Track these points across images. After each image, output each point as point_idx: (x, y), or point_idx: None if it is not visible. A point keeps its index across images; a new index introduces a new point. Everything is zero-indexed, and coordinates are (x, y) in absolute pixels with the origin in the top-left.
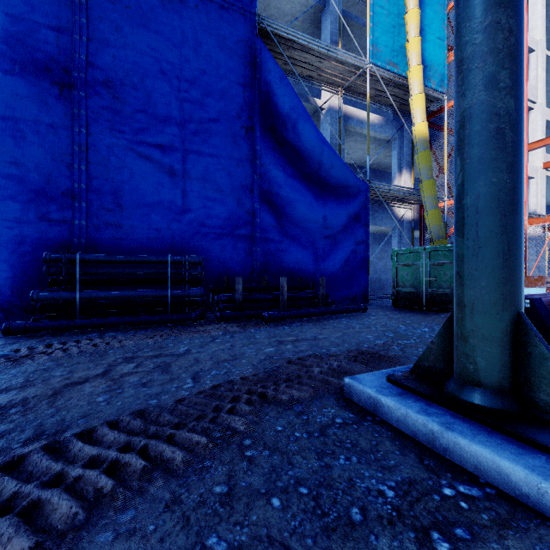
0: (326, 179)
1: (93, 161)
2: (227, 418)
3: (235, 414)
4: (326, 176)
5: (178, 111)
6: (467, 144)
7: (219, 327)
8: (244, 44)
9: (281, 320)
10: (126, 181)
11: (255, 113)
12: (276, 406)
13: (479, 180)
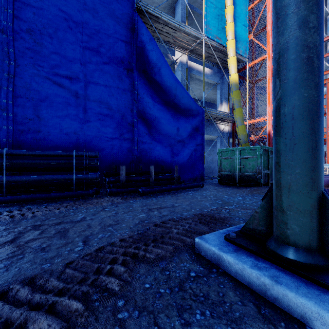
0: (179, 105)
1: (19, 85)
2: (105, 279)
3: (112, 275)
4: (178, 103)
5: (81, 55)
6: (285, 69)
7: (108, 200)
8: (126, 15)
9: (150, 193)
10: (44, 100)
11: (134, 60)
12: (145, 264)
13: (294, 94)
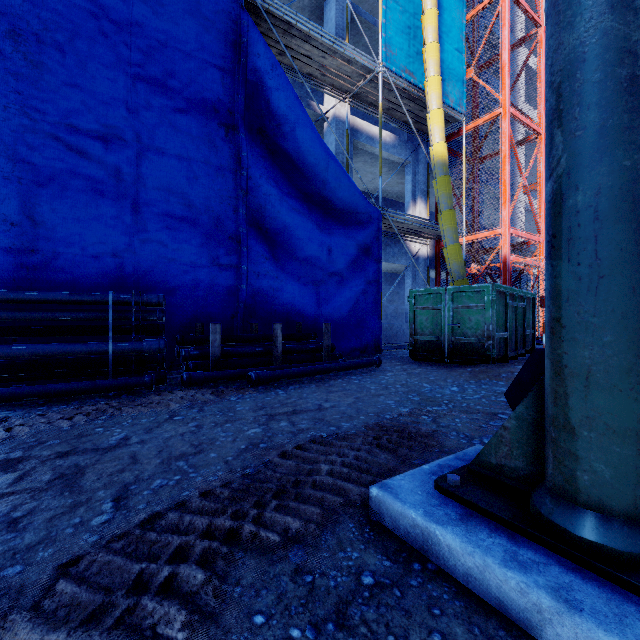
0: (332, 201)
1: None
2: (153, 610)
3: (173, 594)
4: (331, 198)
5: (129, 92)
6: (577, 106)
7: (184, 396)
8: (225, 15)
9: (274, 381)
10: (46, 184)
11: (240, 108)
12: (256, 557)
13: (599, 163)
